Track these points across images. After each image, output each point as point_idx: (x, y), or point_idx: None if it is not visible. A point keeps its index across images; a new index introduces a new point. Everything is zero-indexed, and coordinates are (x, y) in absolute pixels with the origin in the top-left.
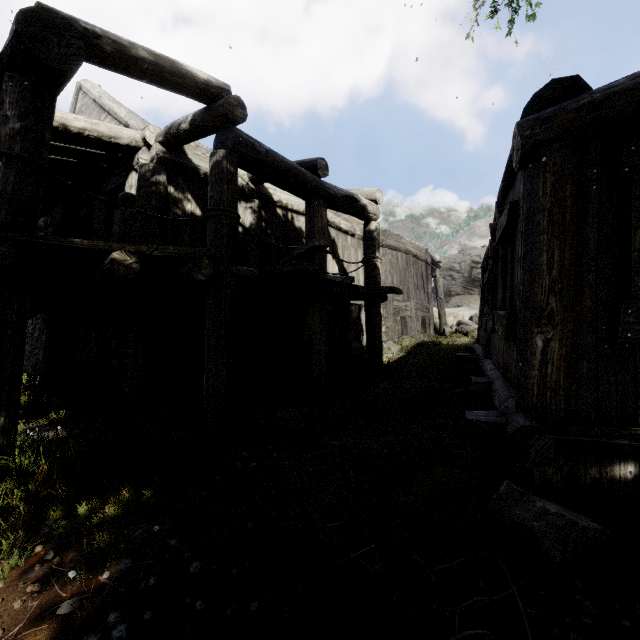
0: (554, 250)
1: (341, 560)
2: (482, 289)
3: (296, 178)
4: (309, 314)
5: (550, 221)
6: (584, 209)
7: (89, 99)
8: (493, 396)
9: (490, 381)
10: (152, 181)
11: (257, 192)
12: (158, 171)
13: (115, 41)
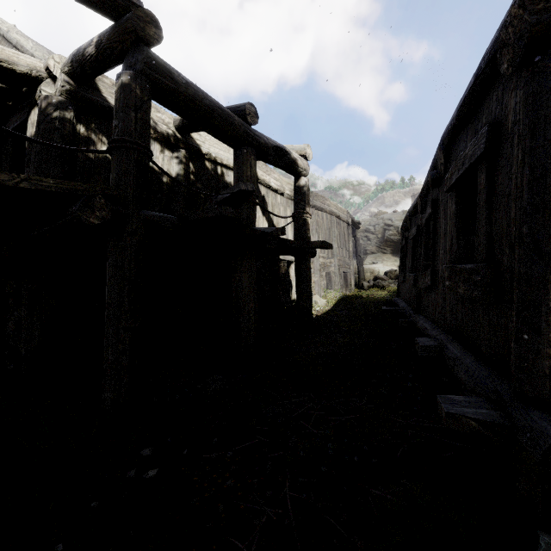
0: None
1: None
2: (403, 246)
3: (222, 119)
4: (237, 269)
5: None
6: None
7: None
8: (451, 365)
9: (441, 344)
10: (55, 116)
11: (184, 142)
12: (63, 105)
13: None
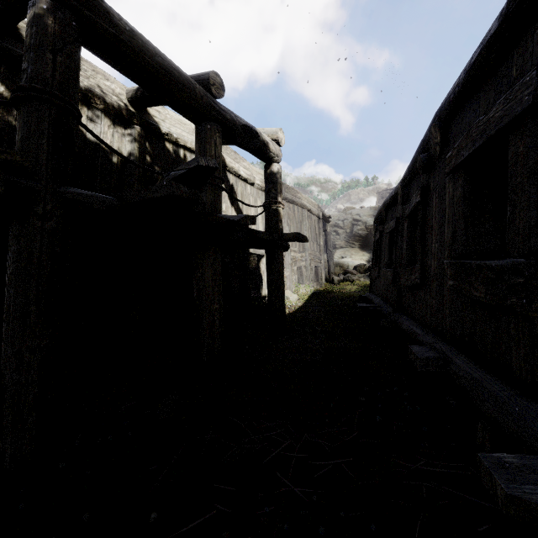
0: None
1: None
2: (377, 240)
3: (179, 84)
4: (199, 264)
5: None
6: None
7: None
8: (465, 387)
9: (443, 357)
10: None
11: (139, 118)
12: None
13: None
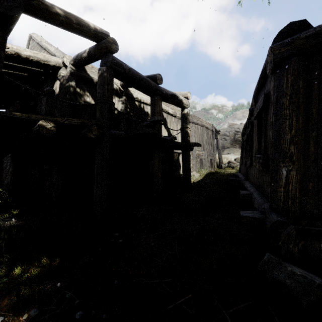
0: (293, 118)
1: (171, 305)
2: (242, 144)
3: (145, 84)
4: (152, 157)
5: (290, 102)
6: (310, 95)
7: (35, 43)
8: (253, 201)
9: (250, 193)
10: (67, 85)
11: (125, 92)
12: (71, 80)
13: (43, 3)
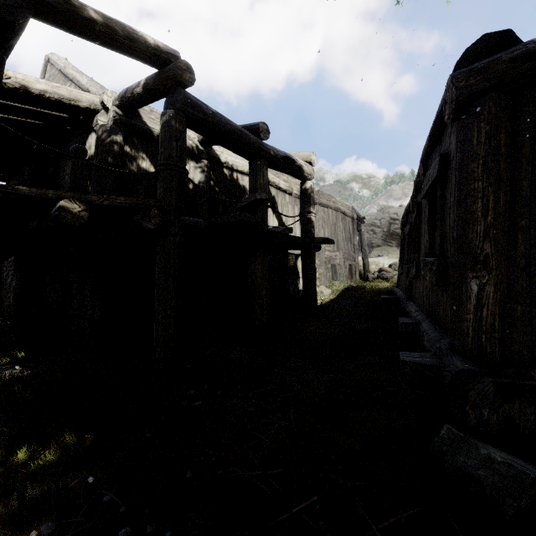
0: (489, 197)
1: (282, 515)
2: (402, 240)
3: (240, 139)
4: (252, 261)
5: (485, 169)
6: (517, 157)
7: (56, 70)
8: (421, 336)
9: (417, 322)
10: (109, 140)
11: (206, 154)
12: (115, 132)
13: (67, 1)
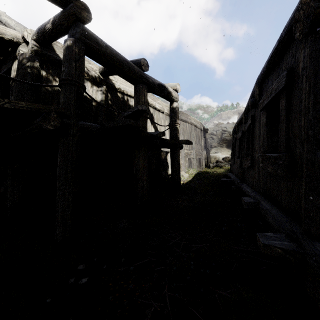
0: None
1: None
2: (233, 143)
3: (127, 68)
4: (136, 156)
5: None
6: None
7: None
8: (264, 213)
9: (257, 201)
10: (27, 65)
11: (105, 81)
12: (32, 59)
13: None
